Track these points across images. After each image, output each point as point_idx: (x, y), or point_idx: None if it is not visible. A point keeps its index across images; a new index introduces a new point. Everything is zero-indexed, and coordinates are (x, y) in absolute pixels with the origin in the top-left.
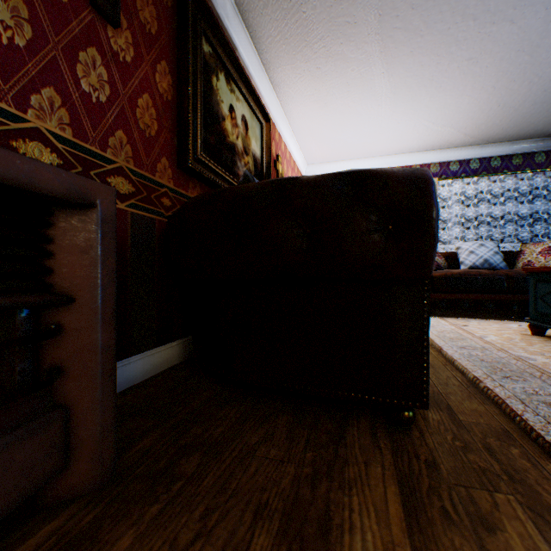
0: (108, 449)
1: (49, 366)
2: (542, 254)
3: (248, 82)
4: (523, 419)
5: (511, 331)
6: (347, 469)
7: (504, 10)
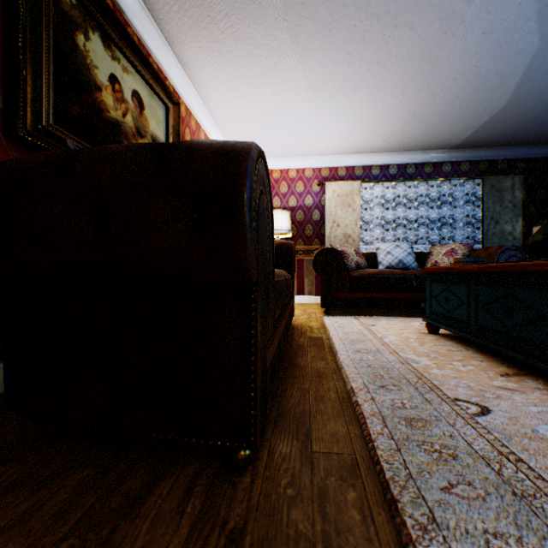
0: None
1: None
2: (447, 255)
3: (141, 52)
4: (375, 447)
5: (413, 329)
6: None
7: (403, 14)
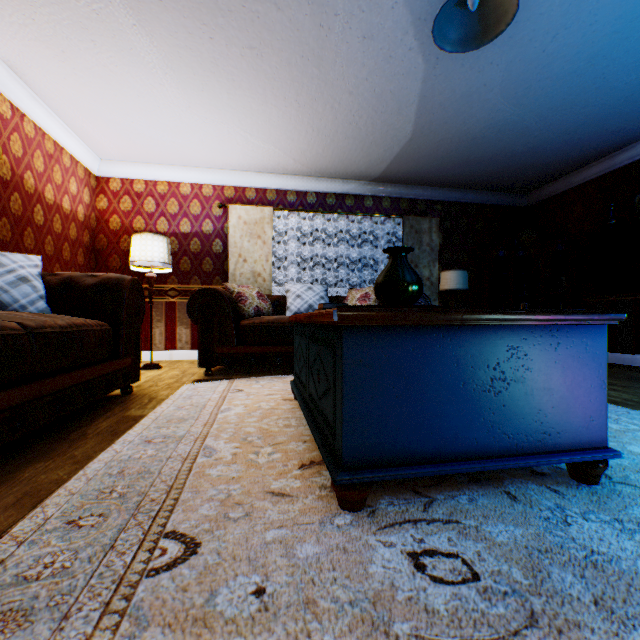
0: None
1: None
2: (361, 300)
3: None
4: None
5: (285, 394)
6: None
7: None
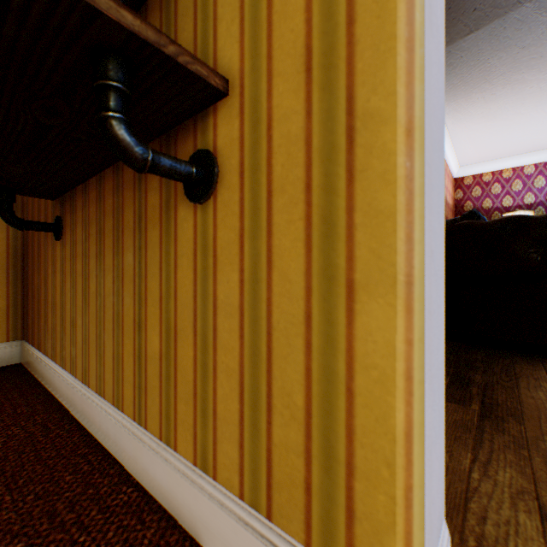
0: None
1: None
2: None
3: None
4: None
5: None
6: None
7: None
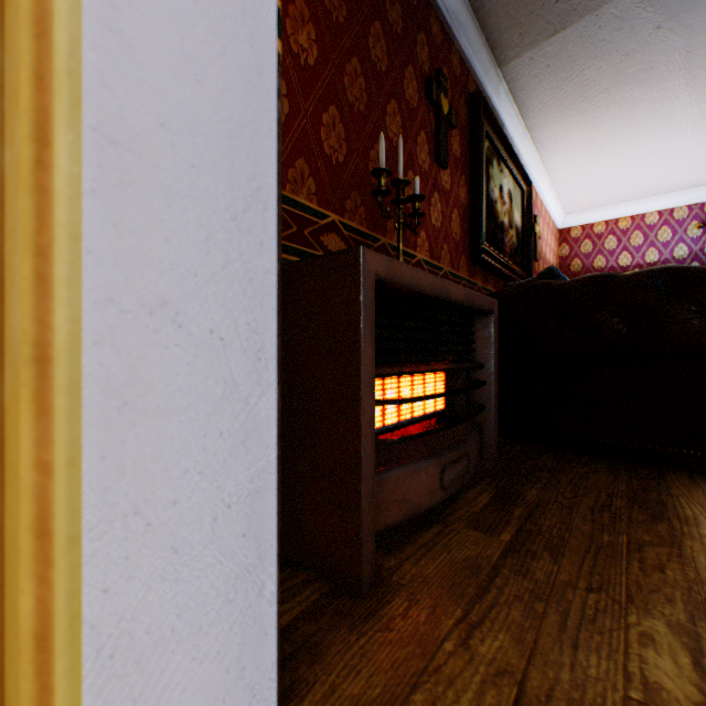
0: (495, 455)
1: (472, 401)
2: None
3: (514, 155)
4: None
5: None
6: (670, 490)
7: None
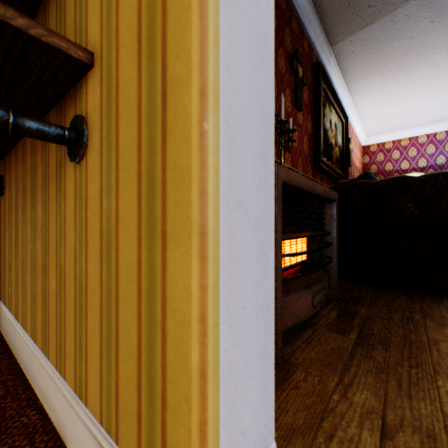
0: (336, 288)
1: (323, 255)
2: None
3: (338, 101)
4: None
5: None
6: (447, 309)
7: None
